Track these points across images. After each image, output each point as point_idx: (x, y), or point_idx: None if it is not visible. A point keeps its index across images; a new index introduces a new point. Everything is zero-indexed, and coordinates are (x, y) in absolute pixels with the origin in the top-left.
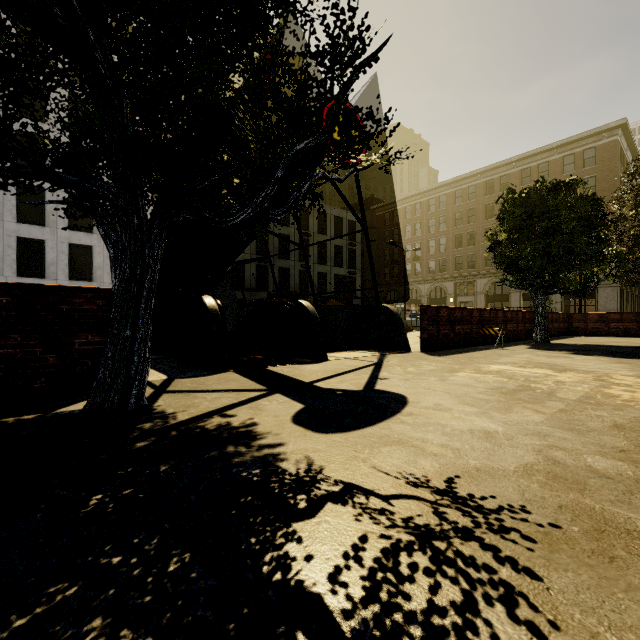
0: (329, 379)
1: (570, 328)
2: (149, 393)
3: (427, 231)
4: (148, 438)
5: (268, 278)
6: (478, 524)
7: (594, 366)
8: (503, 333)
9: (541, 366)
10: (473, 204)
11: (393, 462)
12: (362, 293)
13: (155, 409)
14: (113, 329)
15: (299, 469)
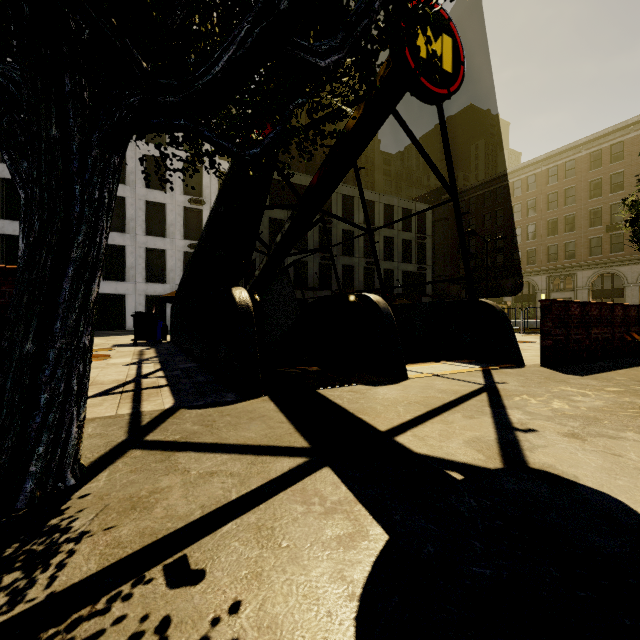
0: (421, 425)
1: None
2: (110, 446)
3: (511, 218)
4: None
5: (331, 276)
6: None
7: None
8: None
9: None
10: (572, 182)
11: None
12: (432, 291)
13: (63, 511)
14: (3, 339)
15: None
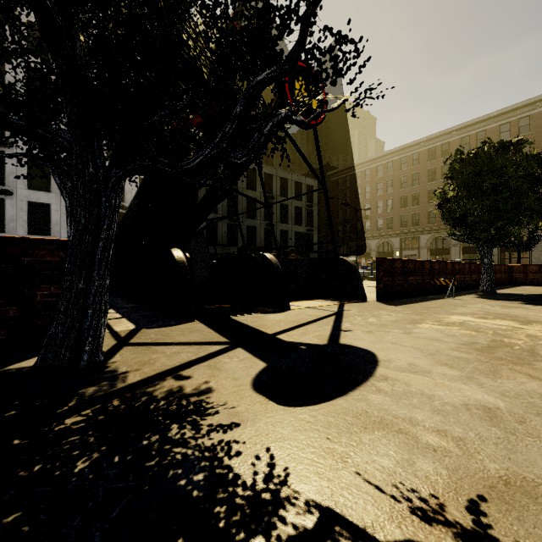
0: (292, 330)
1: (511, 278)
2: (110, 346)
3: (376, 193)
4: (83, 410)
5: (238, 235)
6: None
7: None
8: (454, 283)
9: (502, 317)
10: (417, 169)
11: (382, 463)
12: (318, 248)
13: (108, 367)
14: (66, 282)
15: (256, 474)
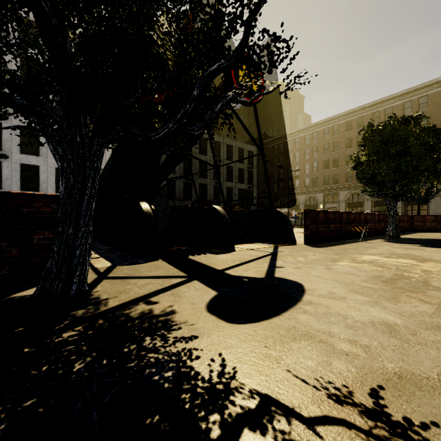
0: (237, 267)
1: (412, 226)
2: (92, 279)
3: (304, 157)
4: (76, 327)
5: (192, 191)
6: None
7: None
8: (366, 230)
9: (403, 256)
10: (337, 138)
11: (307, 363)
12: (257, 201)
13: (92, 295)
14: (59, 228)
15: (212, 372)
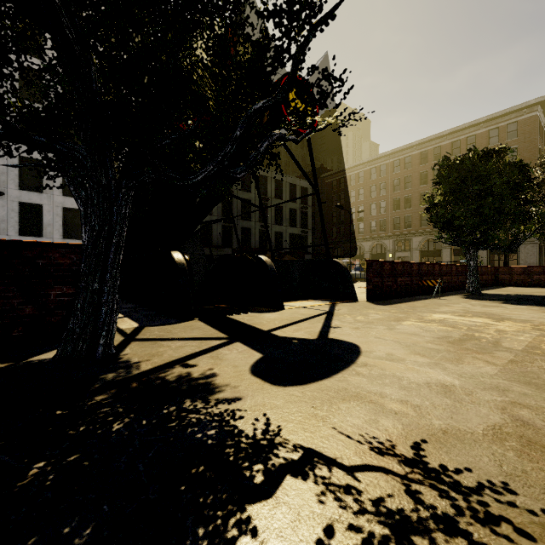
0: (285, 327)
1: (497, 280)
2: (119, 341)
3: (369, 196)
4: (108, 390)
5: (232, 237)
6: (460, 510)
7: (528, 315)
8: (440, 284)
9: (479, 315)
10: (409, 172)
11: (353, 422)
12: (313, 249)
13: (121, 358)
14: (82, 282)
15: (256, 430)
